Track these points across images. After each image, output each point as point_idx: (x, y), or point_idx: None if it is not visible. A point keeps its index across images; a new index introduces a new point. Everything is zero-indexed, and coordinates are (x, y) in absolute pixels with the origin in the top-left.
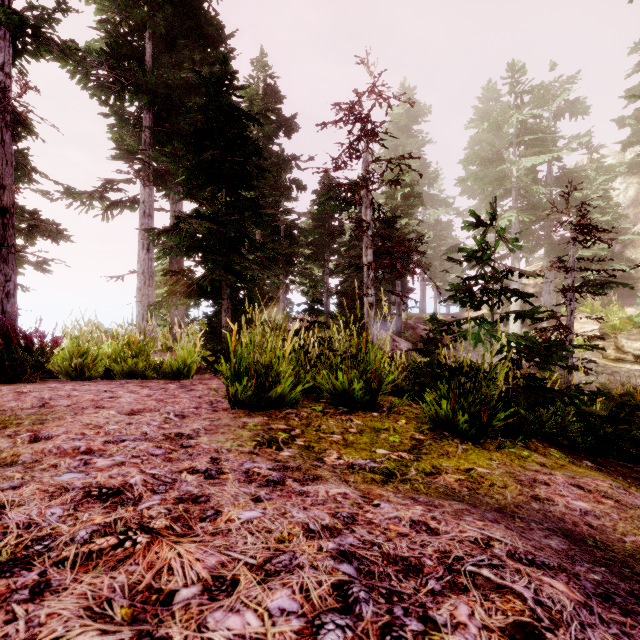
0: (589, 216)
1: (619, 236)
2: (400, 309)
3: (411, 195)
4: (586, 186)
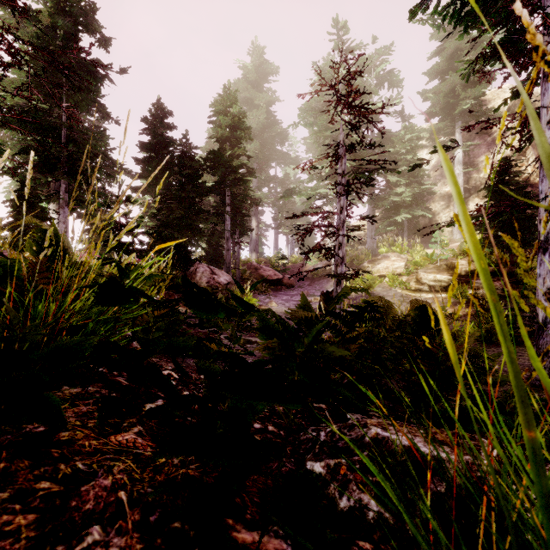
0: (399, 167)
1: (421, 186)
2: (229, 244)
3: (240, 128)
4: (397, 142)
